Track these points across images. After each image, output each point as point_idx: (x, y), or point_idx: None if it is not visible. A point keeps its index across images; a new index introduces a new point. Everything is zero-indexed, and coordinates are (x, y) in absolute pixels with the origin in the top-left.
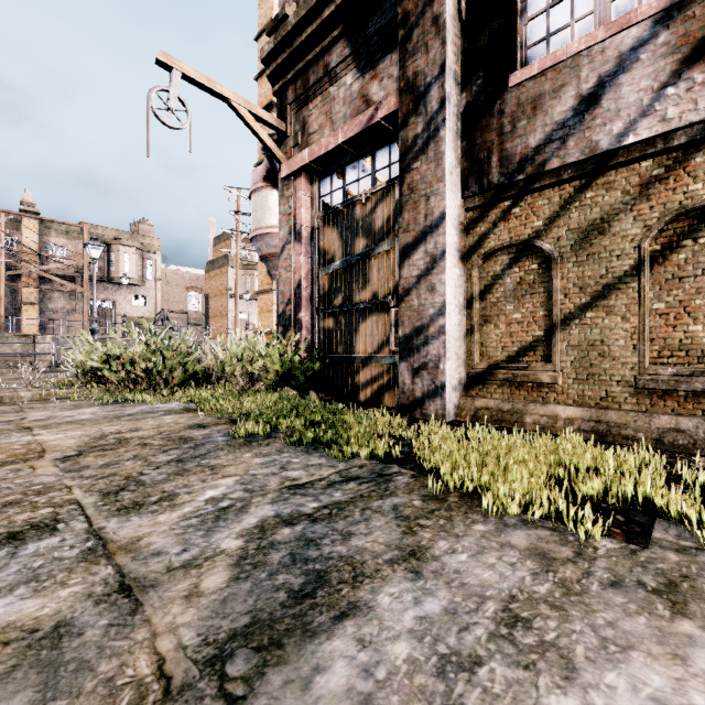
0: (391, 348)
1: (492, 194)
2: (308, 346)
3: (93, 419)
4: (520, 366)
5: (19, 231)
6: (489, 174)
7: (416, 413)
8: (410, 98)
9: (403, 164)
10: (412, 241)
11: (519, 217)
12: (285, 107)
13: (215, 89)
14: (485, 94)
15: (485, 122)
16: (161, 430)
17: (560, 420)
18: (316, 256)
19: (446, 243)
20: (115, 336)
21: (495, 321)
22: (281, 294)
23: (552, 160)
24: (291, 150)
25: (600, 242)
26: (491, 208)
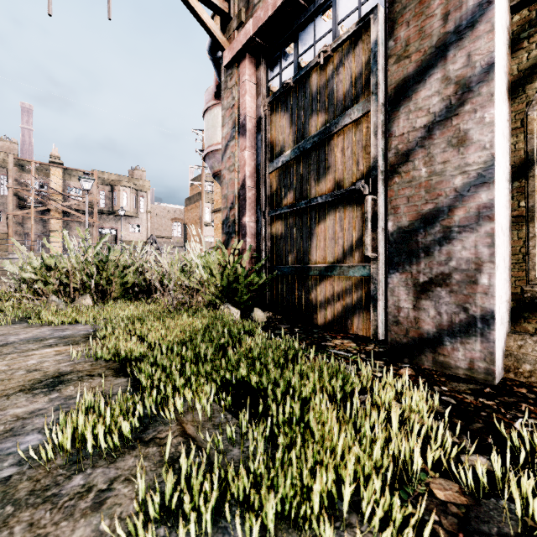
0: (366, 253)
1: None
2: (253, 255)
3: None
4: None
5: (48, 178)
6: None
7: (424, 360)
8: None
9: None
10: (415, 70)
11: None
12: None
13: None
14: None
15: None
16: None
17: None
18: (262, 150)
19: (495, 49)
20: (49, 246)
21: None
22: (224, 198)
23: None
24: (234, 32)
25: None
26: None
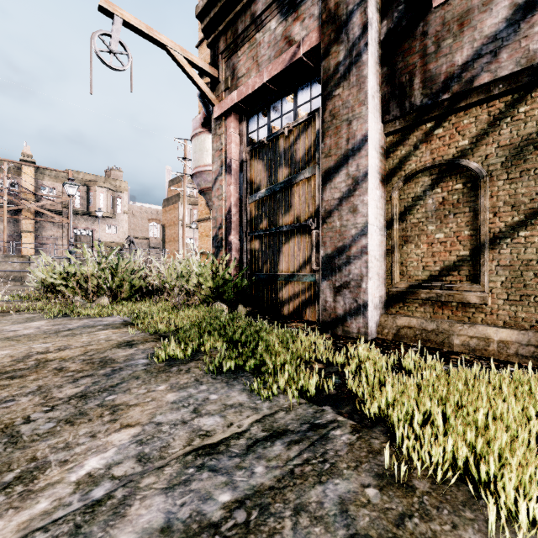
0: (312, 267)
1: (414, 116)
2: (237, 265)
3: (32, 334)
4: (444, 285)
5: (20, 176)
6: (411, 96)
7: (338, 330)
8: (332, 28)
9: (325, 92)
10: (334, 165)
11: (442, 138)
12: (217, 56)
13: (154, 36)
14: (407, 18)
15: (407, 46)
16: (88, 348)
17: (492, 342)
18: (244, 185)
19: (369, 165)
20: (70, 256)
21: (415, 241)
22: (214, 220)
23: (481, 75)
24: (222, 93)
25: (537, 158)
26: (412, 131)
